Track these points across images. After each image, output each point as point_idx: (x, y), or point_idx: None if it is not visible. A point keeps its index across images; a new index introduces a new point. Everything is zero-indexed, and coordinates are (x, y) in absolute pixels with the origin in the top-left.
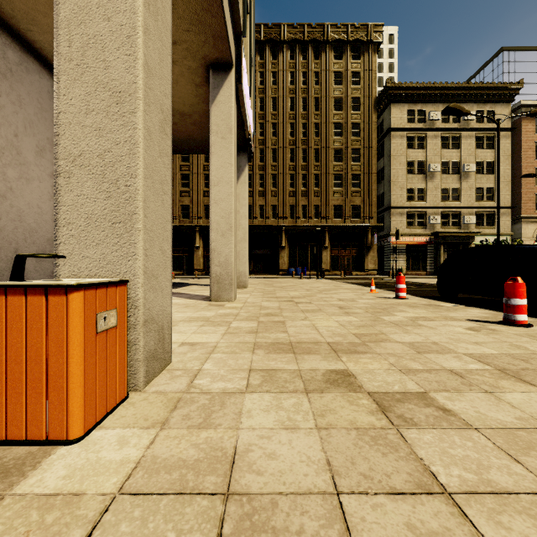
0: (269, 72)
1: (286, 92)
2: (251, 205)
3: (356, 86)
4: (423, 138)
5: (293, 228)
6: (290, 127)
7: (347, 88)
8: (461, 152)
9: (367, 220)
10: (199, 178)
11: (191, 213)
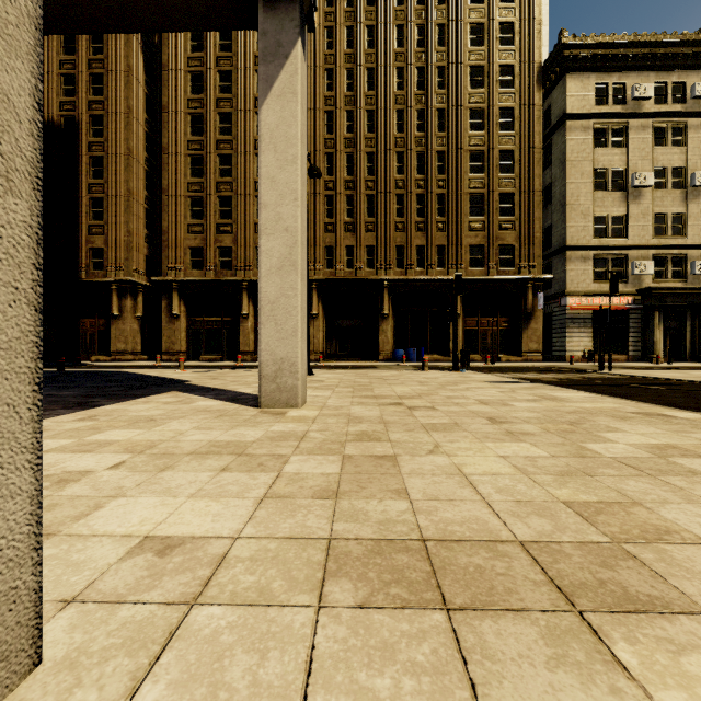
0: (362, 27)
1: (390, 59)
2: (332, 246)
3: (507, 45)
4: (621, 130)
5: (401, 284)
6: (397, 116)
7: (493, 50)
8: (687, 153)
9: (527, 269)
10: (247, 202)
11: (235, 260)
